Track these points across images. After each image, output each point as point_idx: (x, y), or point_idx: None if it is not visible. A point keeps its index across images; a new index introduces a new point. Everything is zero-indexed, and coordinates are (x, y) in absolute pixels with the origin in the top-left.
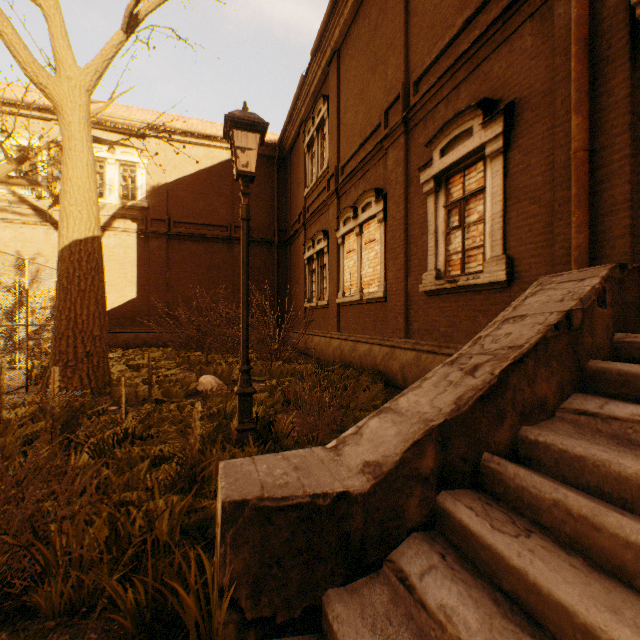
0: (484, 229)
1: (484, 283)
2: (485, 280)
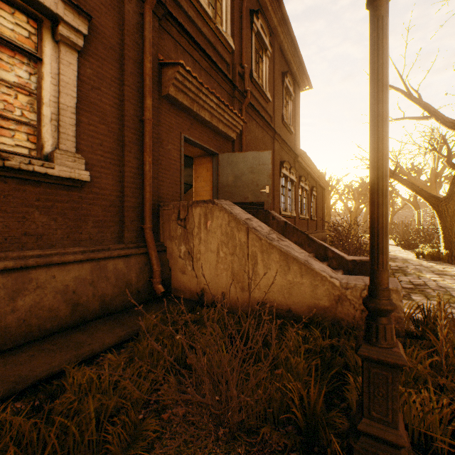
0: (41, 109)
1: (56, 176)
2: (65, 174)
